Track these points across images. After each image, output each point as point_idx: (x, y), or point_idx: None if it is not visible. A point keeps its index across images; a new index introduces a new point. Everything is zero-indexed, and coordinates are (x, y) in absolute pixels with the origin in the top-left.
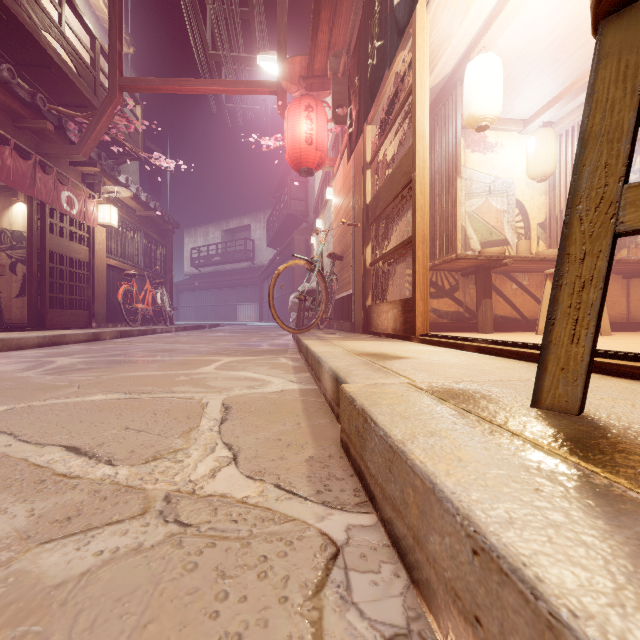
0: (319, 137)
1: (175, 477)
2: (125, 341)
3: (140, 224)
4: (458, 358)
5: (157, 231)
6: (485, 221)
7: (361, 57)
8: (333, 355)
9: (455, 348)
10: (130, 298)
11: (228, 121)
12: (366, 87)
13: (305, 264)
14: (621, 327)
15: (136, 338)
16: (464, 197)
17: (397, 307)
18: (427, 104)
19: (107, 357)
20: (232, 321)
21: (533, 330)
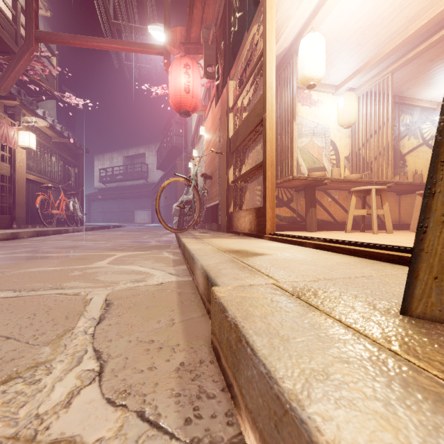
0: (194, 88)
1: (20, 410)
2: (40, 239)
3: (56, 148)
4: (303, 254)
5: (70, 154)
6: (310, 154)
7: (226, 27)
8: (204, 252)
9: (297, 245)
10: (47, 205)
11: (127, 75)
12: (229, 49)
13: (184, 181)
14: (395, 227)
15: (50, 236)
16: (297, 136)
17: (252, 213)
18: (274, 64)
19: (16, 254)
20: (131, 223)
21: (341, 229)
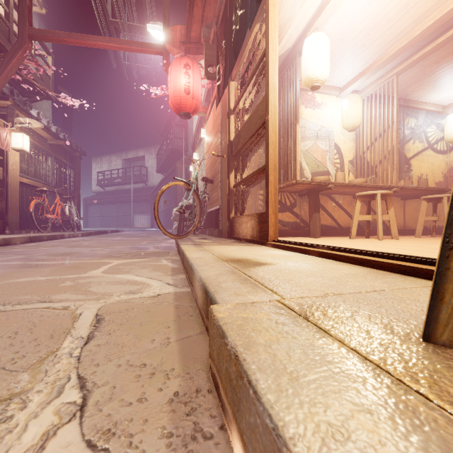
0: (195, 89)
1: None
2: (33, 245)
3: (51, 151)
4: (308, 263)
5: (67, 157)
6: (314, 157)
7: (227, 25)
8: (204, 262)
9: (301, 252)
10: (42, 210)
11: (125, 75)
12: (231, 48)
13: (184, 185)
14: (400, 232)
15: (44, 242)
16: (300, 139)
17: (254, 219)
18: (277, 64)
19: (6, 262)
20: (130, 227)
21: (346, 235)
